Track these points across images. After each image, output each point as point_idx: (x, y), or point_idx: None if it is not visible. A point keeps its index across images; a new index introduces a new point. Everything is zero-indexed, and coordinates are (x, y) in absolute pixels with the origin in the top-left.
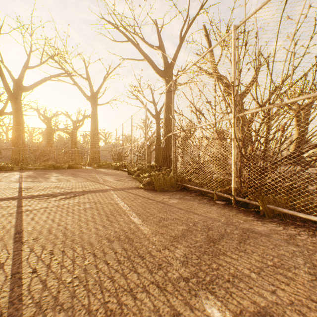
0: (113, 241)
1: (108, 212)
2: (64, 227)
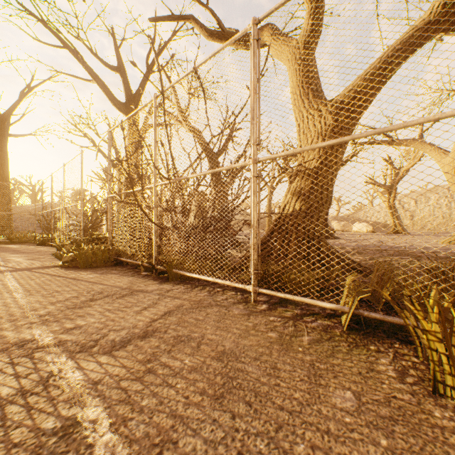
0: None
1: None
2: None
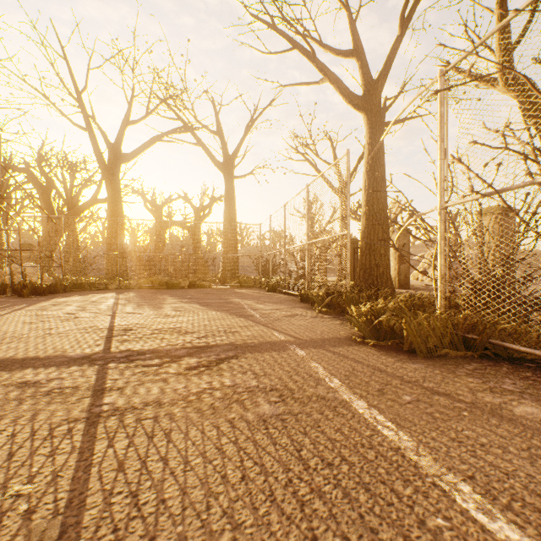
0: None
1: (347, 454)
2: None
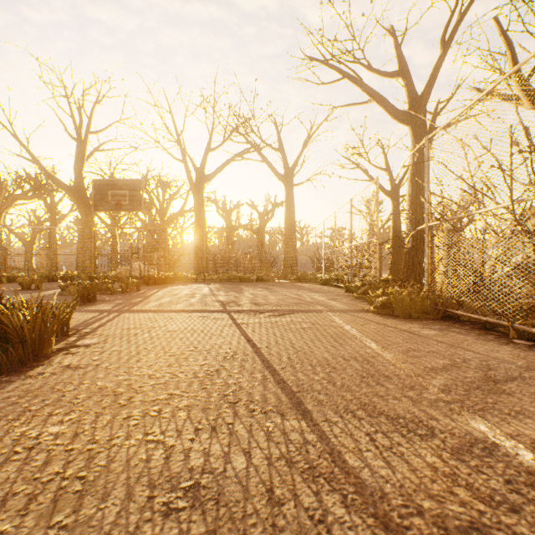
0: (350, 360)
1: (332, 334)
2: (289, 341)
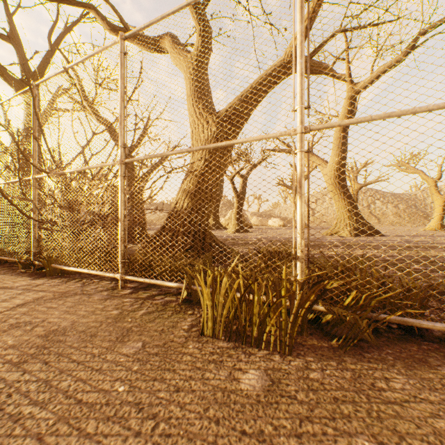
0: None
1: None
2: None
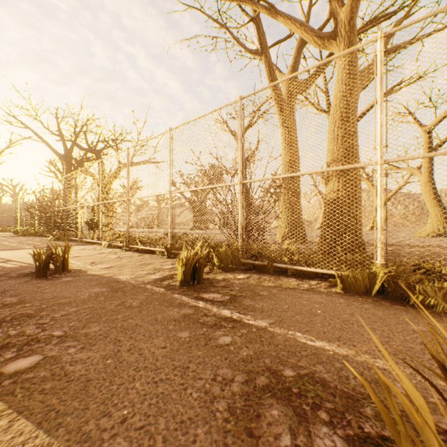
0: None
1: None
2: None
